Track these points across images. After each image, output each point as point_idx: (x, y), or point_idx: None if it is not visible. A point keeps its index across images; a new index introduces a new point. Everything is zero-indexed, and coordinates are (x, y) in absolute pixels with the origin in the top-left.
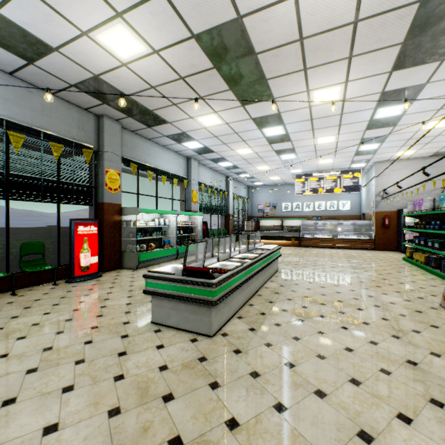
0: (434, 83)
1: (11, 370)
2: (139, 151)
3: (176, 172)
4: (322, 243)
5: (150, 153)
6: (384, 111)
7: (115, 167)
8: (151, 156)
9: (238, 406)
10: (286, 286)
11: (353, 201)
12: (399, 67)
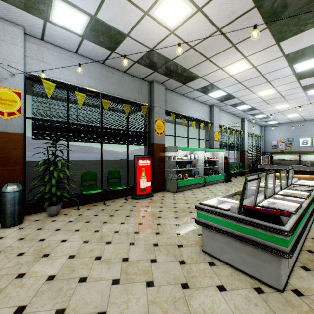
0: None
1: (102, 275)
2: (176, 104)
3: (201, 118)
4: None
5: (183, 105)
6: None
7: (161, 117)
8: (184, 107)
9: None
10: None
11: None
12: None
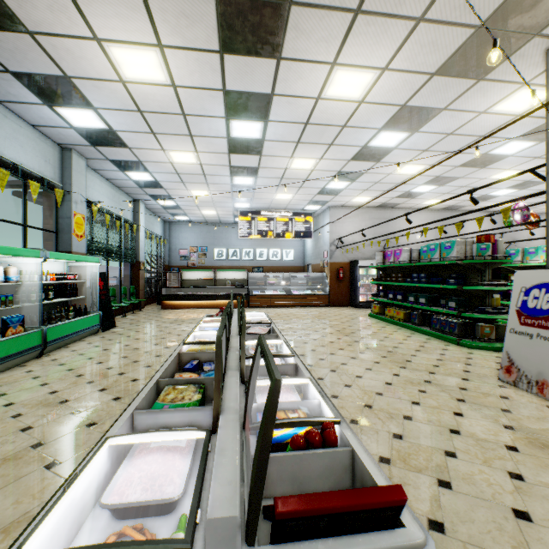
0: (448, 112)
1: None
2: None
3: (34, 168)
4: (276, 301)
5: None
6: (384, 137)
7: None
8: None
9: None
10: None
11: (297, 250)
12: (444, 71)
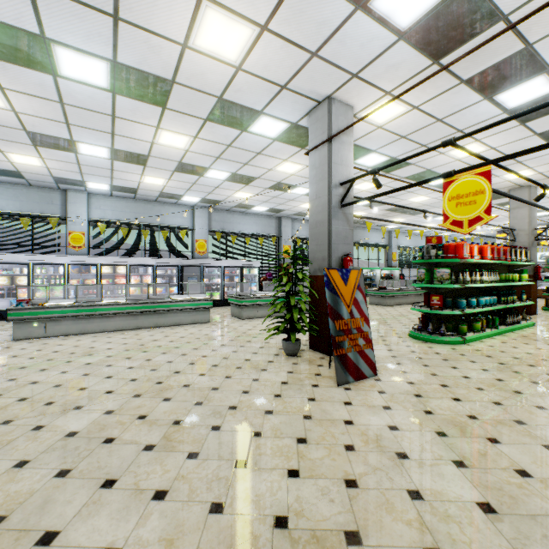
0: None
1: None
2: (359, 236)
3: (380, 242)
4: None
5: (364, 235)
6: None
7: None
8: (365, 236)
9: (387, 309)
10: None
11: None
12: None
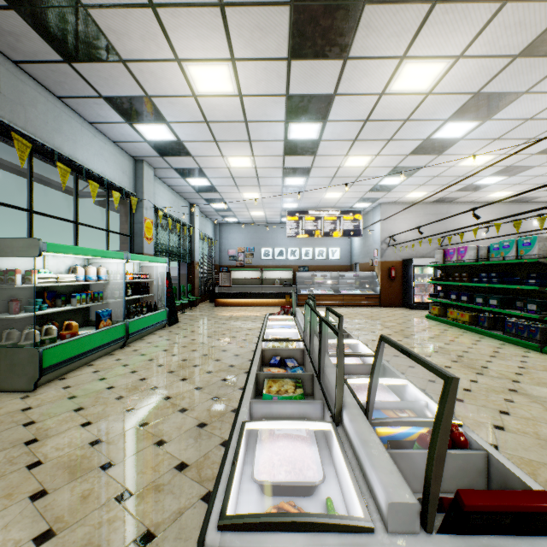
0: (529, 96)
1: None
2: (34, 115)
3: (115, 180)
4: (324, 301)
5: (62, 128)
6: (450, 128)
7: None
8: (65, 135)
9: None
10: None
11: (343, 249)
12: (530, 51)
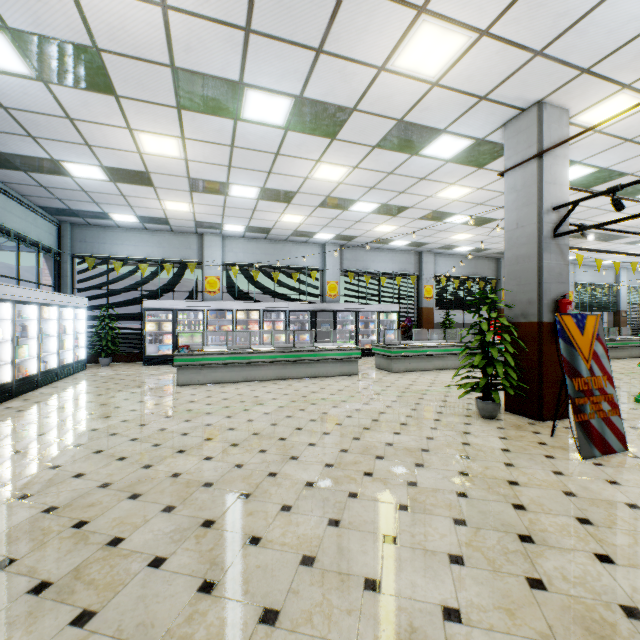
0: None
1: None
2: None
3: None
4: None
5: None
6: None
7: None
8: None
9: None
10: (636, 360)
11: None
12: None
